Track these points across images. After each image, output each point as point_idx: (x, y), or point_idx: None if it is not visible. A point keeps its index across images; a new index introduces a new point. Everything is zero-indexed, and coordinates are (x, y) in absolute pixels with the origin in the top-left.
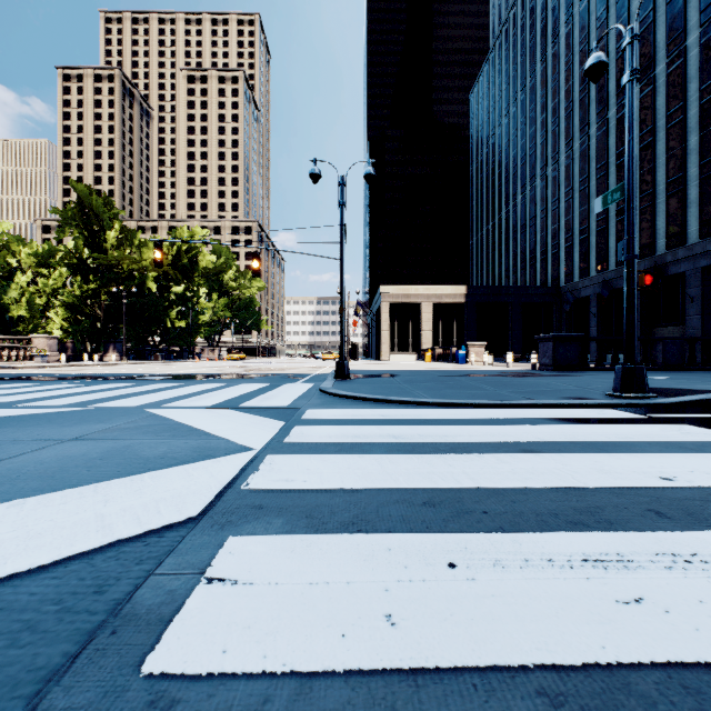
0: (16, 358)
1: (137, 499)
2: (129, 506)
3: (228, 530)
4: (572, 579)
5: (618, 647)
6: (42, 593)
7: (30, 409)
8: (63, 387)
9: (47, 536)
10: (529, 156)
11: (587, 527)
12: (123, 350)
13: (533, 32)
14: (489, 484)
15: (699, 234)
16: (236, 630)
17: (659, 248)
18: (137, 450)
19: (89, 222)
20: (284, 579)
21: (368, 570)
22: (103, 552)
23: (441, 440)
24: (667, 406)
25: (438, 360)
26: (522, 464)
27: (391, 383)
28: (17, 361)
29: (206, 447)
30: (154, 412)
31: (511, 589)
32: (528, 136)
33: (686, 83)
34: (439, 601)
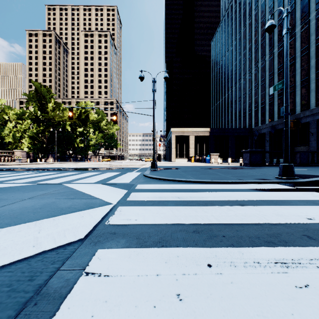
0: (7, 160)
1: (55, 229)
2: (51, 232)
3: (98, 245)
4: (271, 273)
5: (300, 314)
6: (2, 280)
7: (10, 184)
8: (27, 173)
9: (8, 248)
10: (238, 69)
11: (274, 244)
12: (55, 157)
13: (240, 14)
14: (224, 222)
15: (315, 104)
16: (99, 303)
17: (297, 111)
18: (57, 204)
19: (40, 99)
20: (125, 273)
21: (167, 268)
22: (36, 257)
23: (200, 199)
24: (304, 182)
25: (197, 161)
26: (240, 211)
27: (176, 172)
28: (7, 162)
29: (90, 202)
30: (67, 186)
31: (240, 279)
32: (237, 60)
33: (309, 36)
34: (204, 286)
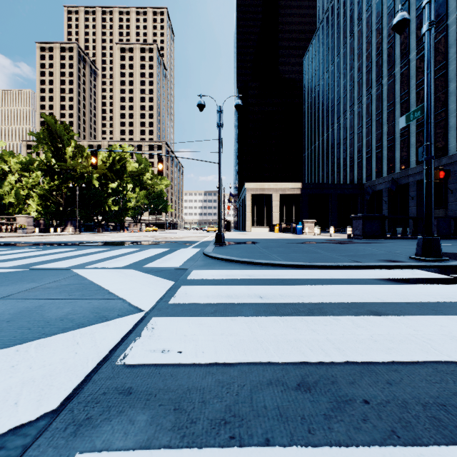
0: (5, 230)
1: (5, 380)
2: None
3: (81, 436)
4: None
5: None
6: None
7: None
8: (25, 251)
9: None
10: (342, 98)
11: None
12: (77, 225)
13: (345, 17)
14: (357, 357)
15: (456, 148)
16: None
17: None
18: (45, 311)
19: (54, 141)
20: None
21: None
22: None
23: (299, 300)
24: None
25: (283, 231)
26: (378, 329)
27: (254, 248)
28: (6, 232)
29: (104, 307)
30: (78, 273)
31: None
32: (341, 85)
33: (447, 49)
34: None
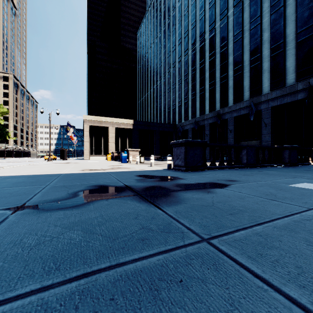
0: None
1: None
2: None
3: None
4: None
5: None
6: None
7: None
8: None
9: None
10: (163, 63)
11: None
12: None
13: (165, 5)
14: None
15: (233, 101)
16: None
17: (217, 107)
18: None
19: None
20: None
21: None
22: None
23: None
24: None
25: (115, 159)
26: None
27: None
28: None
29: None
30: None
31: None
32: (162, 53)
33: (228, 32)
34: None
